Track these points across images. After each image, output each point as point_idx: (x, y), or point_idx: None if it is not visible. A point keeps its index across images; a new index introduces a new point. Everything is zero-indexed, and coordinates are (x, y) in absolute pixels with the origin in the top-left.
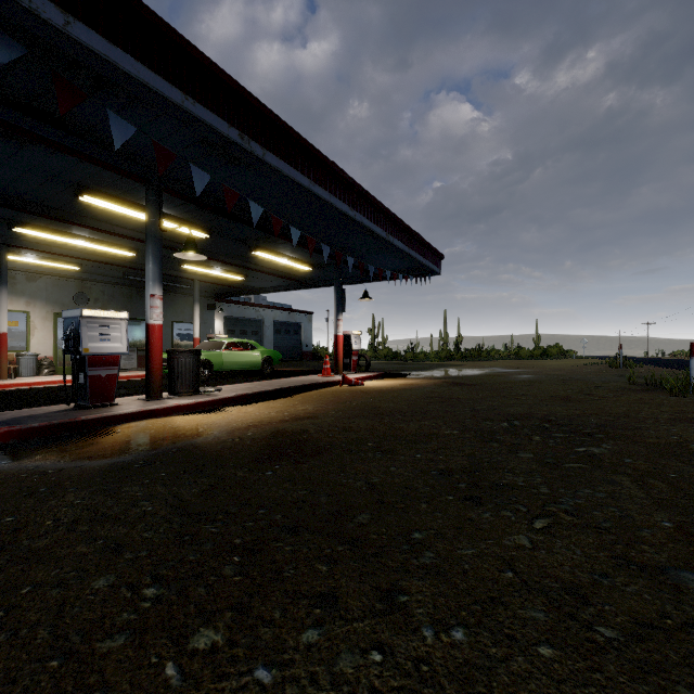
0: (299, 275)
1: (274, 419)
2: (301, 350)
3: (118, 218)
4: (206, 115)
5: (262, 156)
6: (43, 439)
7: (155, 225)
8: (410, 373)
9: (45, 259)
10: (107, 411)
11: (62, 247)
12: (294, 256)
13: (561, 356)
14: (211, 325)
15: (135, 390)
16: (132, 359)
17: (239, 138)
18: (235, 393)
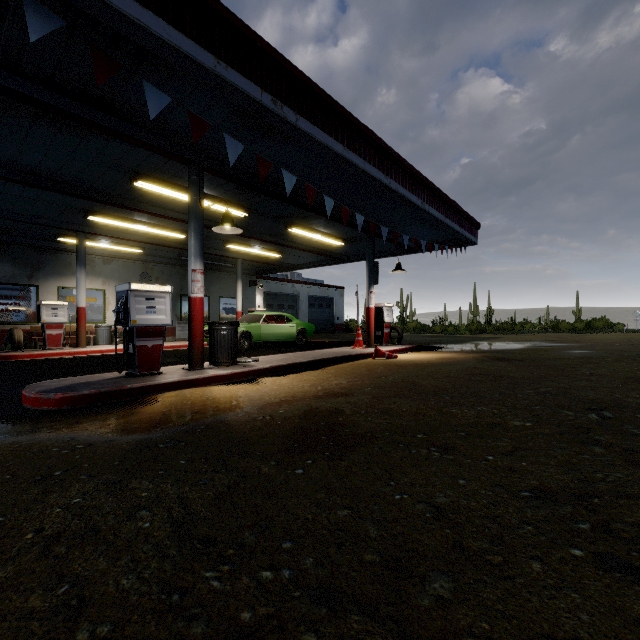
0: (332, 251)
1: (307, 393)
2: (333, 323)
3: (169, 202)
4: (238, 80)
5: (295, 122)
6: (93, 406)
7: (196, 202)
8: (443, 346)
9: (115, 244)
10: (152, 380)
11: (127, 233)
12: (327, 231)
13: (608, 329)
14: (253, 300)
15: (183, 359)
16: (186, 330)
17: (271, 103)
18: (270, 364)
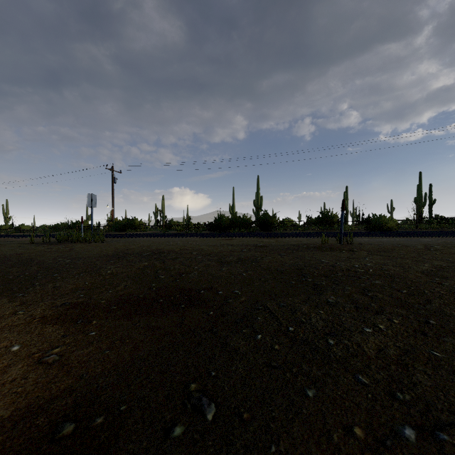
0: None
1: None
2: None
3: None
4: None
5: None
6: None
7: None
8: None
9: None
10: None
11: None
12: None
13: None
14: None
15: None
16: None
17: None
18: None
